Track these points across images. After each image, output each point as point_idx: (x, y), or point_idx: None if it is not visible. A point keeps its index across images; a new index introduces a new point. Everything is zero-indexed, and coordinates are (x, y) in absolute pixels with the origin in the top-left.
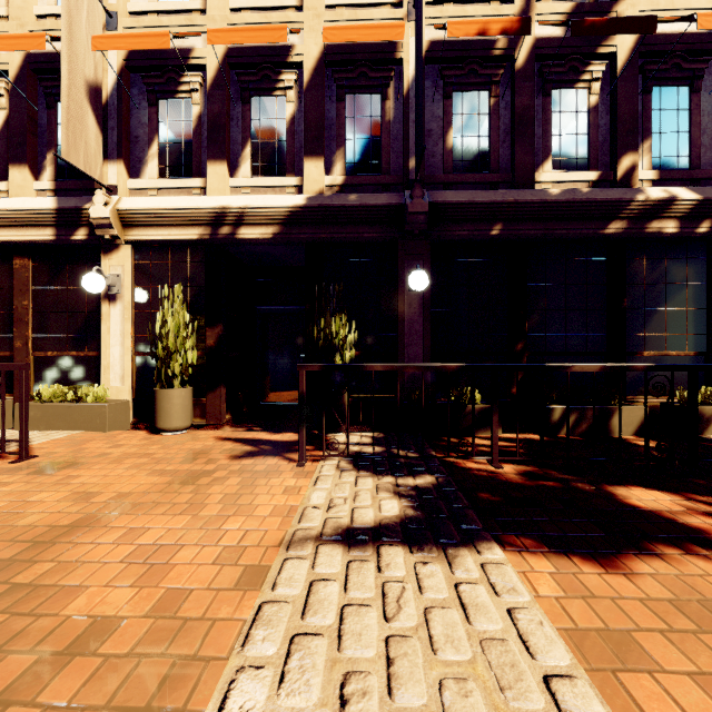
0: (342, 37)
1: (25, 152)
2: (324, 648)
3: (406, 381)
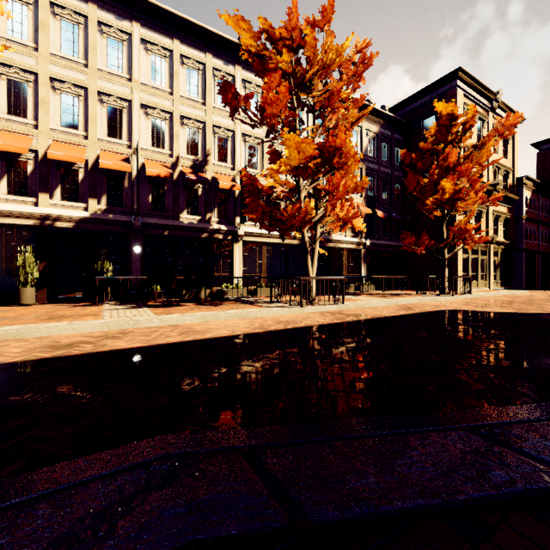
0: (108, 166)
1: None
2: (115, 312)
3: (133, 284)
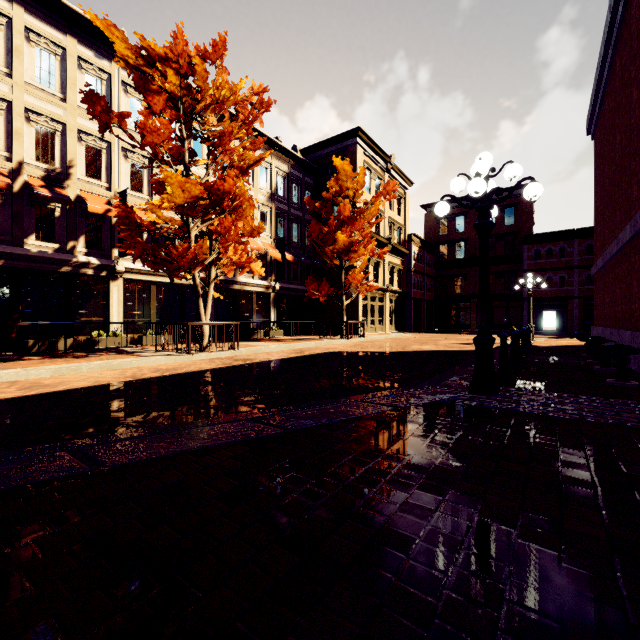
0: None
1: None
2: None
3: None
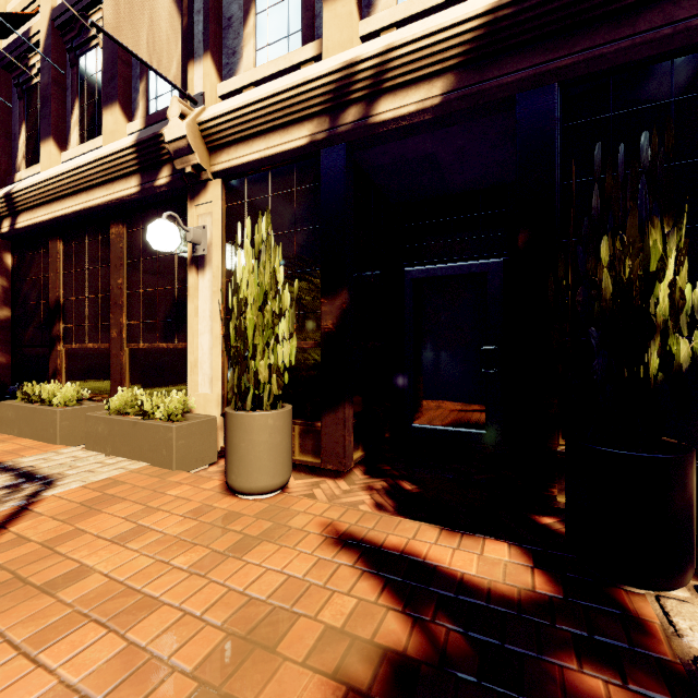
0: None
1: (115, 88)
2: None
3: None
